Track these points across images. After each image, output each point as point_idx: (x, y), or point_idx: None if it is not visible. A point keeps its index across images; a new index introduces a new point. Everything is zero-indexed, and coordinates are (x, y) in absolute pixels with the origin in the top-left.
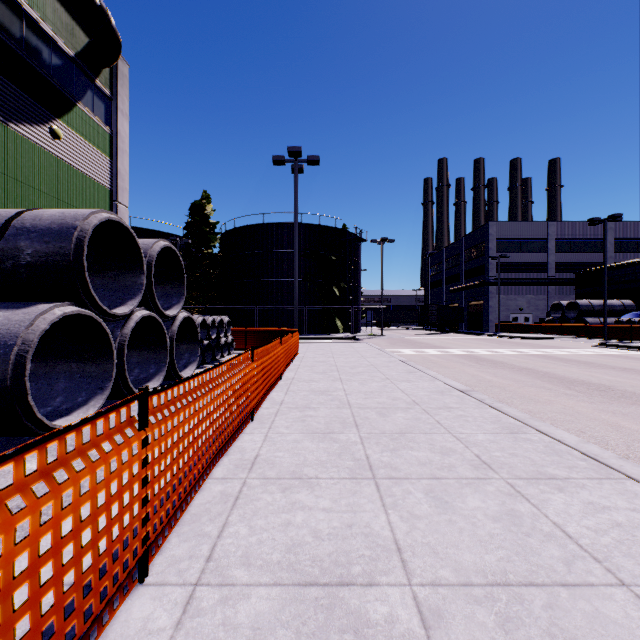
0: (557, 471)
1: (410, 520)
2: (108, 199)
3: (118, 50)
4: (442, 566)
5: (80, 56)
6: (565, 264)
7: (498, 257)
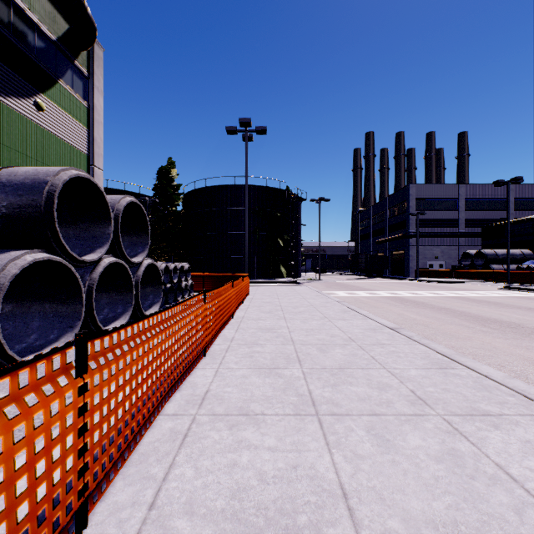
0: (489, 407)
1: (354, 460)
2: (86, 163)
3: (94, 35)
4: (390, 515)
5: (61, 40)
6: (473, 220)
7: (417, 214)
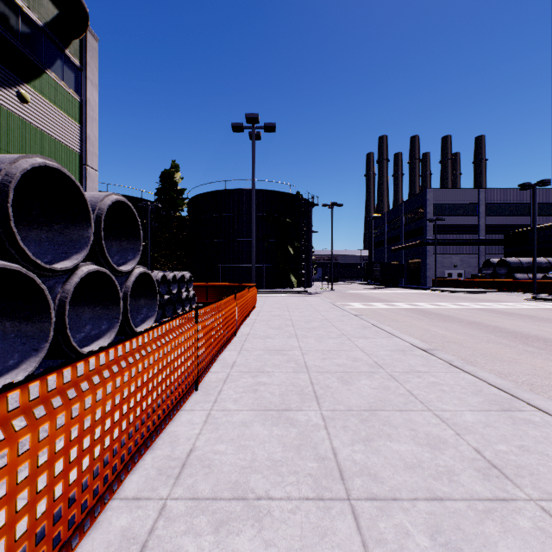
0: None
1: None
2: (78, 163)
3: (85, 21)
4: None
5: (49, 26)
6: (494, 226)
7: (435, 220)
